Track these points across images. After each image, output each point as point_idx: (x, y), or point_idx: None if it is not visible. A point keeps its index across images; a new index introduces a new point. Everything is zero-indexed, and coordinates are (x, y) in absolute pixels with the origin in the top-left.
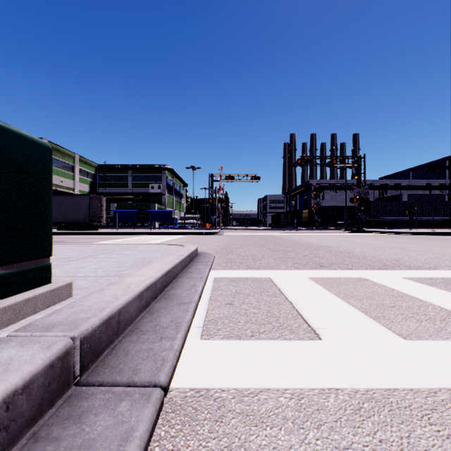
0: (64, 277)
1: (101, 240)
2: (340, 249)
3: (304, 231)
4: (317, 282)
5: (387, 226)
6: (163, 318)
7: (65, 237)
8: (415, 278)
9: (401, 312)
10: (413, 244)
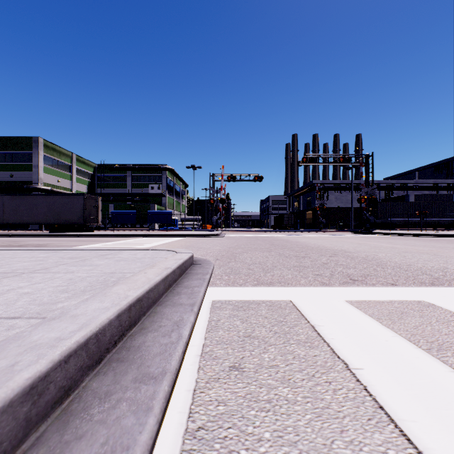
0: None
1: (90, 243)
2: (361, 255)
3: (309, 233)
4: (364, 312)
5: (395, 228)
6: (83, 444)
7: (53, 240)
8: None
9: None
10: (438, 247)
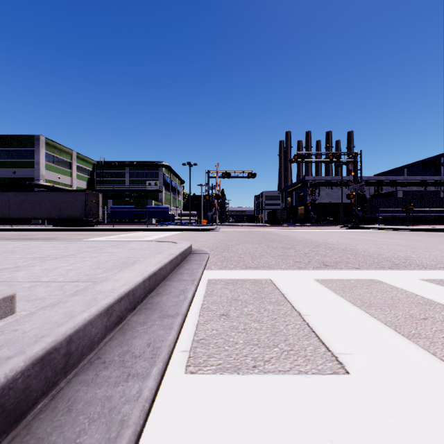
0: (24, 282)
1: (94, 237)
2: (341, 246)
3: (301, 227)
4: (325, 286)
5: (383, 222)
6: (137, 339)
7: (59, 234)
8: (435, 280)
9: (438, 327)
10: (415, 240)
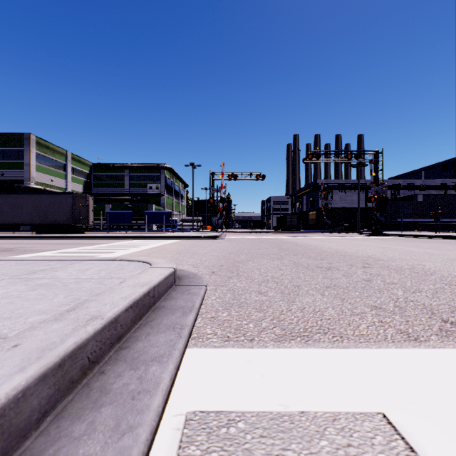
0: None
1: (68, 247)
2: (403, 264)
3: (315, 234)
4: None
5: (404, 229)
6: None
7: (32, 243)
8: None
9: None
10: None
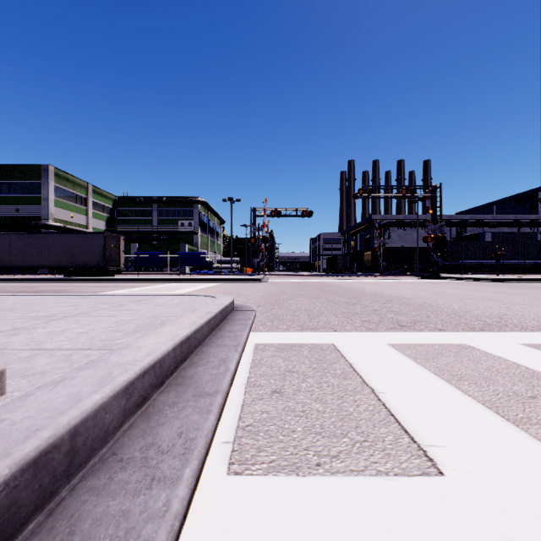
0: (21, 350)
1: (114, 289)
2: (419, 301)
3: (367, 277)
4: (403, 352)
5: (467, 271)
6: (165, 427)
7: (71, 285)
8: (539, 345)
9: None
10: (508, 294)
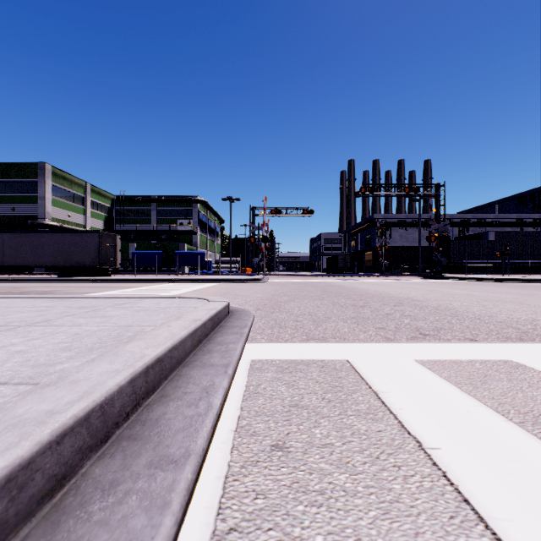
0: None
1: (106, 290)
2: (432, 304)
3: (369, 277)
4: (439, 374)
5: (471, 271)
6: None
7: (62, 286)
8: None
9: None
10: (524, 295)
